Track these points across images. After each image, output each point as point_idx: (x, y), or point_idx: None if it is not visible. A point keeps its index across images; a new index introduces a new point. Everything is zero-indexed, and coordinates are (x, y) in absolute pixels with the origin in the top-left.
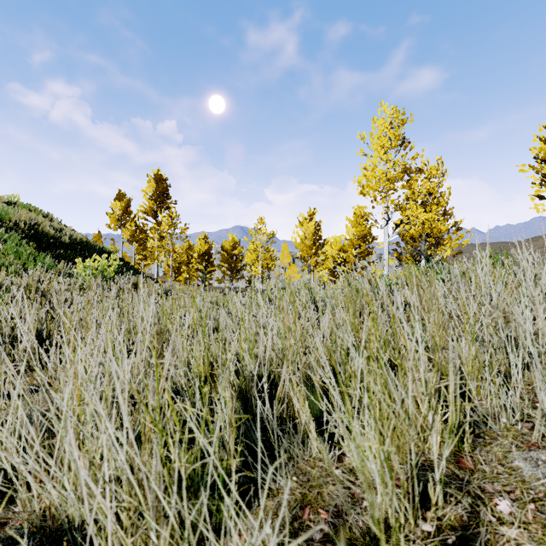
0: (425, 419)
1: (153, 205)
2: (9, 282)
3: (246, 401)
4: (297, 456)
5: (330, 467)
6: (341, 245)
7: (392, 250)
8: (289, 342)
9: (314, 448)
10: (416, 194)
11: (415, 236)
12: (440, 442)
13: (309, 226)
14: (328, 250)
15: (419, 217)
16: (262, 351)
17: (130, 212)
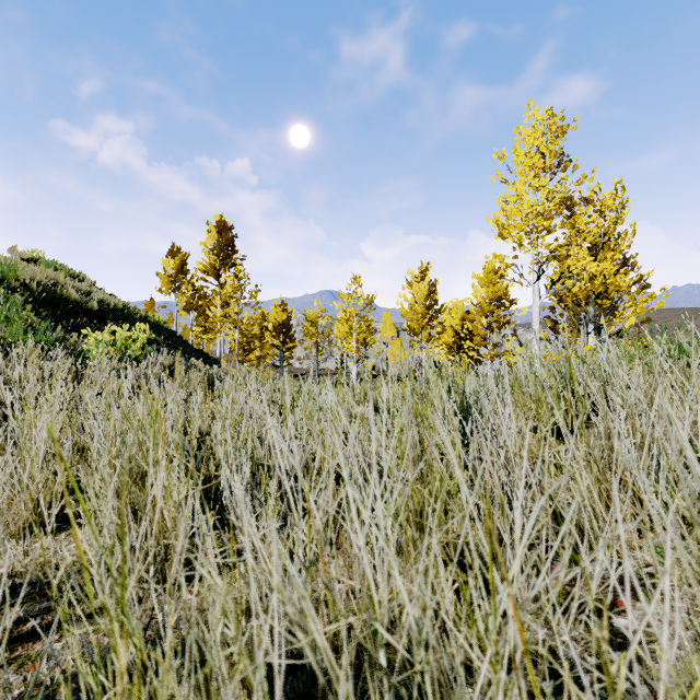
0: None
1: (215, 261)
2: None
3: None
4: None
5: None
6: (464, 312)
7: (544, 317)
8: None
9: None
10: (583, 234)
11: (578, 297)
12: None
13: (420, 287)
14: (446, 319)
15: (587, 268)
16: None
17: (186, 272)
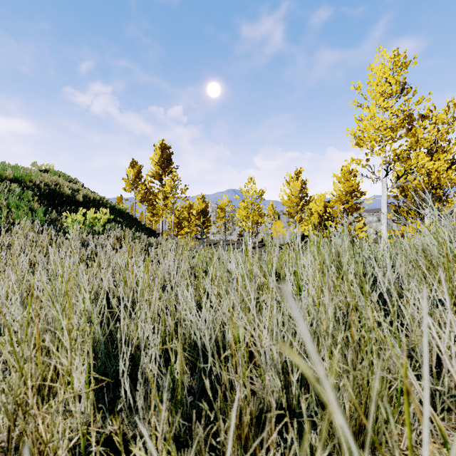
0: None
1: (159, 170)
2: None
3: None
4: None
5: None
6: (325, 202)
7: (389, 203)
8: None
9: None
10: (422, 141)
11: (416, 188)
12: None
13: (295, 184)
14: (313, 206)
15: (425, 166)
16: None
17: (141, 177)
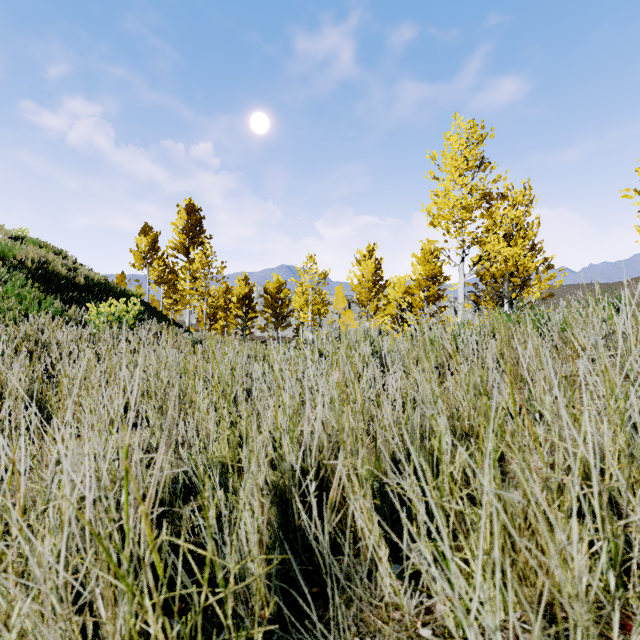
0: (563, 550)
1: (185, 240)
2: (3, 332)
3: (285, 506)
4: (360, 598)
5: (413, 623)
6: (406, 287)
7: (469, 292)
8: (348, 424)
9: (386, 585)
10: (498, 224)
11: (496, 276)
12: (588, 587)
13: (368, 264)
14: (391, 293)
15: (501, 252)
16: (309, 431)
17: (157, 249)
